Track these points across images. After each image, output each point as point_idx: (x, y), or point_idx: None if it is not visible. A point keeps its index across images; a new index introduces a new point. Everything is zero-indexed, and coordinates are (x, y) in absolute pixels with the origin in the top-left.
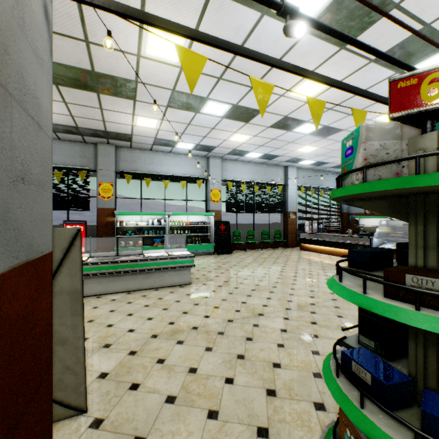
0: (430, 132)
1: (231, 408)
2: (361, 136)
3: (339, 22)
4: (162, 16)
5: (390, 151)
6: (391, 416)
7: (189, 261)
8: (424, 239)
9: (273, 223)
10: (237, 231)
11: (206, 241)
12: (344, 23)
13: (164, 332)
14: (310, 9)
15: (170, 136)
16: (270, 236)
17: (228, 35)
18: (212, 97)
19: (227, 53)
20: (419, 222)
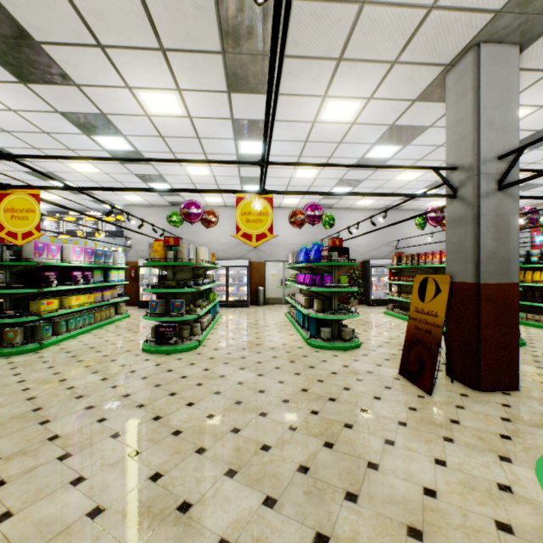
0: (8, 250)
1: None
2: None
3: None
4: None
5: None
6: None
7: None
8: (7, 276)
9: None
10: None
11: None
12: None
13: None
14: None
15: None
16: None
17: None
18: None
19: None
20: (6, 272)
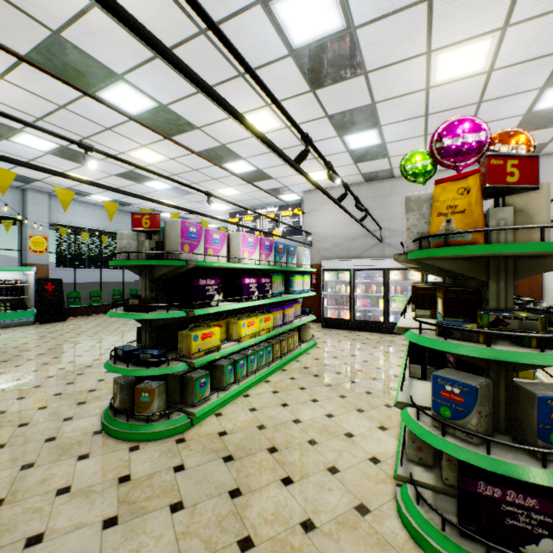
0: (147, 240)
1: (43, 418)
2: (119, 237)
3: (161, 122)
4: None
5: (133, 246)
6: (122, 359)
7: None
8: (146, 286)
9: (135, 282)
10: (76, 292)
11: (21, 307)
12: (165, 124)
13: None
14: (133, 107)
15: None
16: (125, 296)
17: (48, 92)
18: (30, 131)
19: (49, 104)
20: (144, 278)
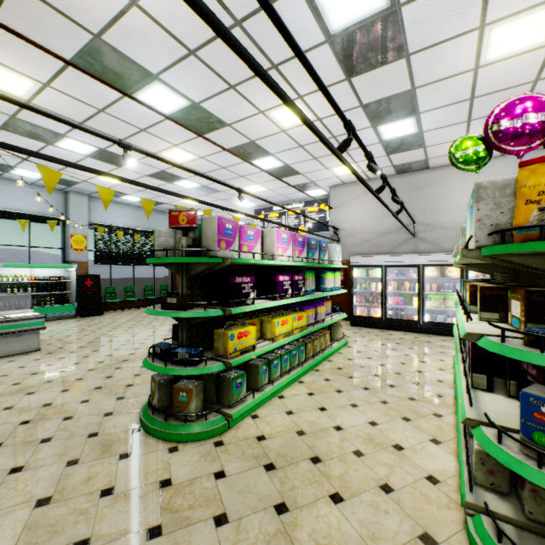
0: (184, 237)
1: (85, 412)
2: (156, 234)
3: (192, 121)
4: (3, 58)
5: (170, 243)
6: (160, 358)
7: (38, 323)
8: (182, 283)
9: (164, 278)
10: (112, 287)
11: (64, 302)
12: (197, 123)
13: (8, 391)
14: (167, 107)
15: (1, 159)
16: (156, 292)
17: (89, 96)
18: (72, 135)
19: (89, 108)
20: (181, 276)
